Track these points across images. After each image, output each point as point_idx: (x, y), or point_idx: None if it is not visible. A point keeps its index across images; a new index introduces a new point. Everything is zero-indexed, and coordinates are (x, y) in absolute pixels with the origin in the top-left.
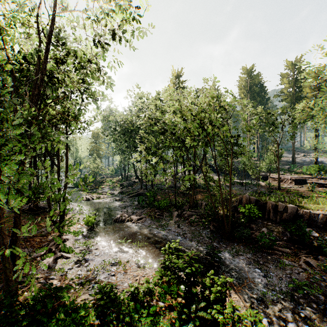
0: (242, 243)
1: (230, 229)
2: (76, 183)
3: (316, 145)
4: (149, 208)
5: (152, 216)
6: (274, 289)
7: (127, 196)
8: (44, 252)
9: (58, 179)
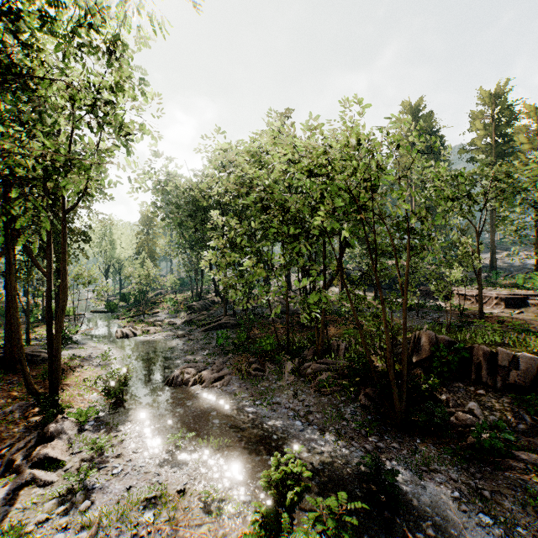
0: (432, 439)
1: (404, 406)
2: (110, 304)
3: None
4: (239, 353)
5: (243, 371)
6: None
7: (200, 330)
8: None
9: (47, 301)
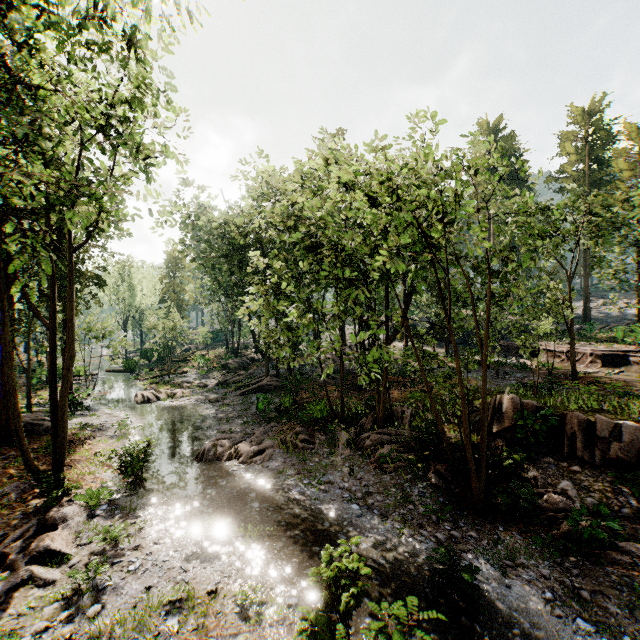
0: (518, 526)
1: (483, 486)
2: (129, 362)
3: None
4: (283, 421)
5: (289, 443)
6: None
7: (236, 393)
8: None
9: (50, 358)
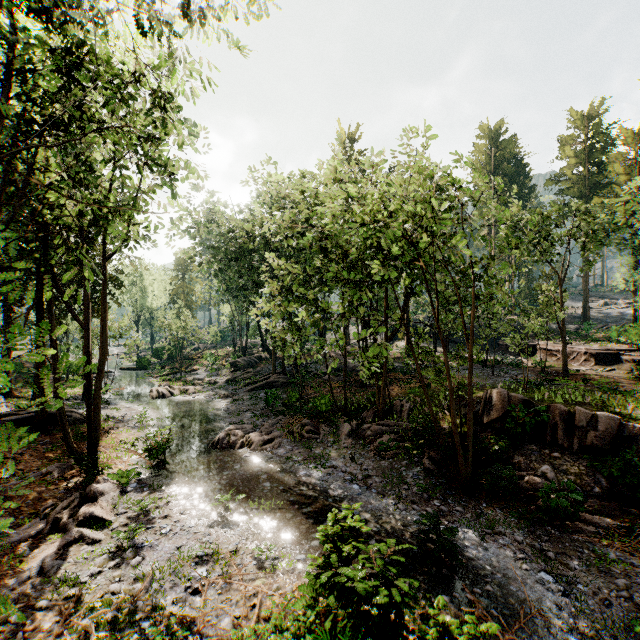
0: (500, 503)
1: (470, 468)
2: (142, 360)
3: (637, 282)
4: (290, 415)
5: (295, 434)
6: (598, 636)
7: (245, 389)
8: (40, 528)
9: (85, 354)
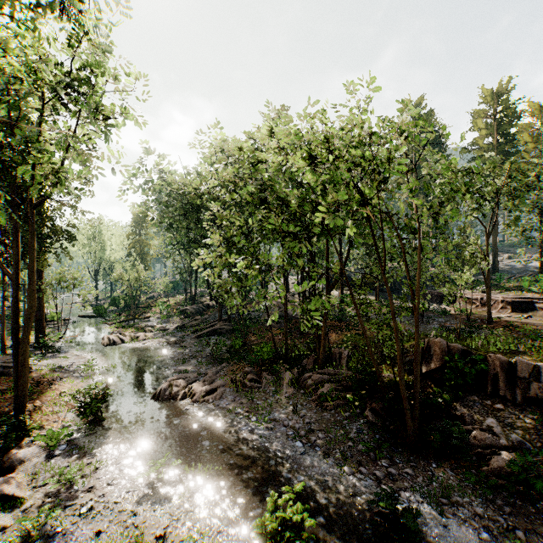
0: (450, 462)
1: (417, 425)
2: (99, 308)
3: None
4: (234, 362)
5: (238, 382)
6: None
7: (192, 336)
8: None
9: (14, 307)
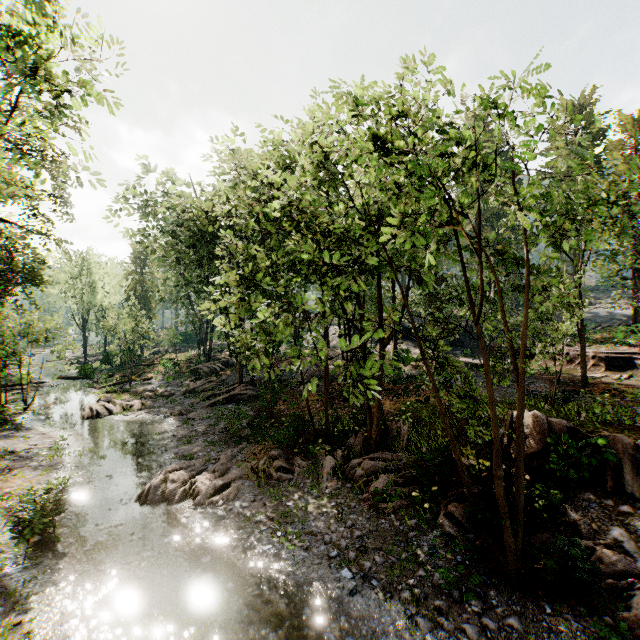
0: (570, 602)
1: (520, 545)
2: (85, 367)
3: None
4: (256, 441)
5: (261, 472)
6: None
7: (204, 404)
8: None
9: None
